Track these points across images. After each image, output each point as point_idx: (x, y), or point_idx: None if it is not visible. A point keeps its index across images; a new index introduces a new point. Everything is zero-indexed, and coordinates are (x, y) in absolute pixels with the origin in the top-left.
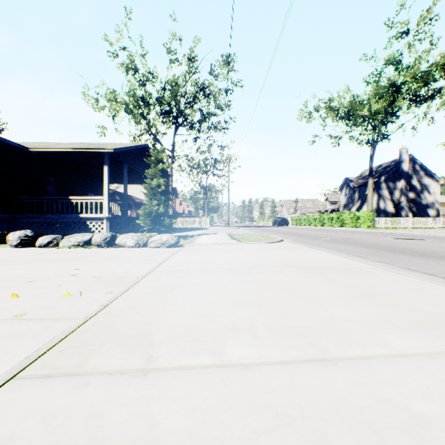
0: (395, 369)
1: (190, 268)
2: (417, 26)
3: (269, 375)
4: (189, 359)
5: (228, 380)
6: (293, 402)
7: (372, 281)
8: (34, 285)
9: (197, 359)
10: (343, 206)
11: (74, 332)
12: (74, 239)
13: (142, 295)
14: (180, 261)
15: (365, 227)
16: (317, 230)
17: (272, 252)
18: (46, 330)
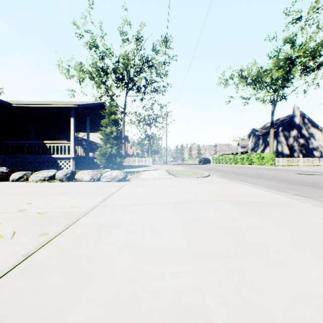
0: None
1: (132, 202)
2: (308, 14)
3: None
4: None
5: None
6: None
7: (313, 221)
8: None
9: None
10: (250, 149)
11: None
12: (41, 175)
13: (76, 239)
14: (124, 195)
15: (268, 165)
16: (233, 167)
17: (203, 186)
18: None
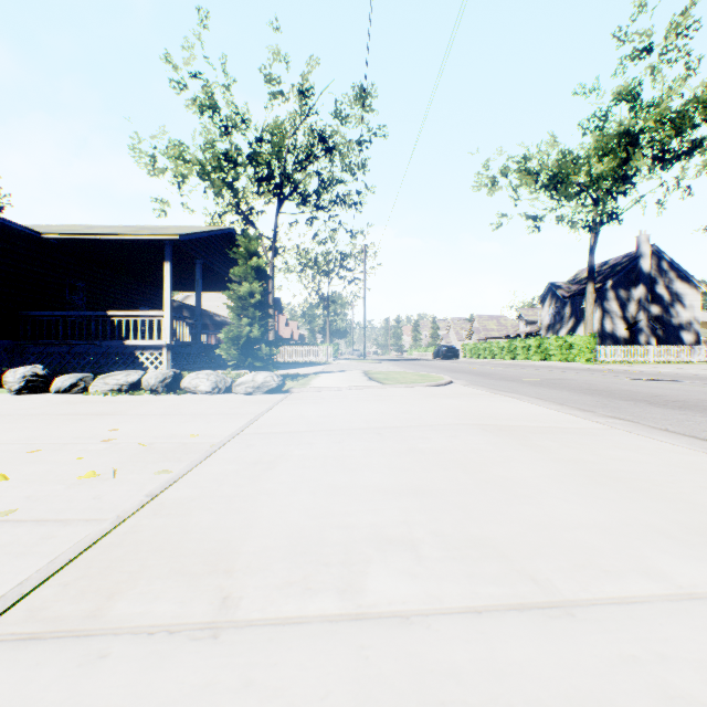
0: (687, 627)
1: (301, 428)
2: (665, 40)
3: (449, 639)
4: (298, 602)
5: (371, 649)
6: (501, 702)
7: (610, 452)
8: (37, 458)
9: (313, 602)
10: (546, 327)
11: (93, 547)
12: (113, 380)
13: (218, 477)
14: (285, 417)
15: (582, 361)
16: (505, 366)
17: (436, 401)
18: (44, 543)
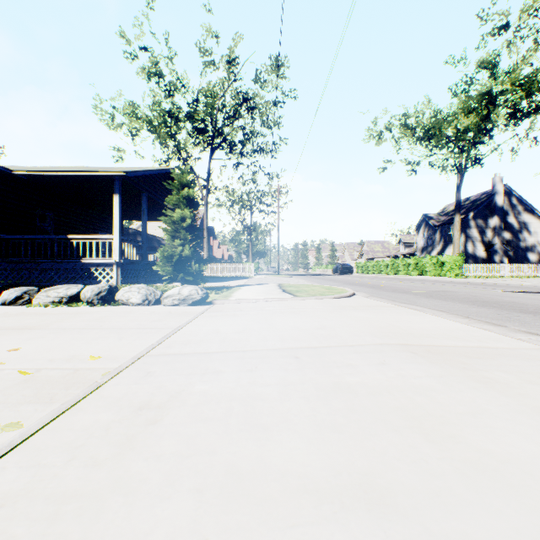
0: None
1: (213, 347)
2: (519, 19)
3: None
4: None
5: None
6: None
7: None
8: None
9: None
10: (420, 249)
11: None
12: (55, 293)
13: (76, 440)
14: (200, 332)
15: (452, 276)
16: (392, 279)
17: (346, 314)
18: None
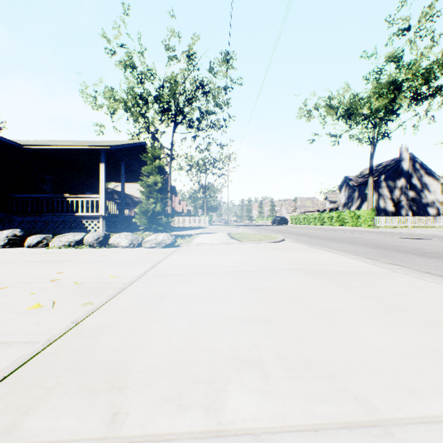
0: None
1: (185, 271)
2: (418, 23)
3: None
4: (171, 418)
5: None
6: None
7: (395, 290)
8: (3, 293)
9: (183, 419)
10: (342, 205)
11: (24, 365)
12: (65, 239)
13: (125, 308)
14: (175, 264)
15: (366, 226)
16: (317, 229)
17: (274, 252)
18: None
